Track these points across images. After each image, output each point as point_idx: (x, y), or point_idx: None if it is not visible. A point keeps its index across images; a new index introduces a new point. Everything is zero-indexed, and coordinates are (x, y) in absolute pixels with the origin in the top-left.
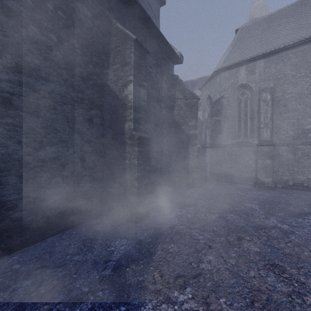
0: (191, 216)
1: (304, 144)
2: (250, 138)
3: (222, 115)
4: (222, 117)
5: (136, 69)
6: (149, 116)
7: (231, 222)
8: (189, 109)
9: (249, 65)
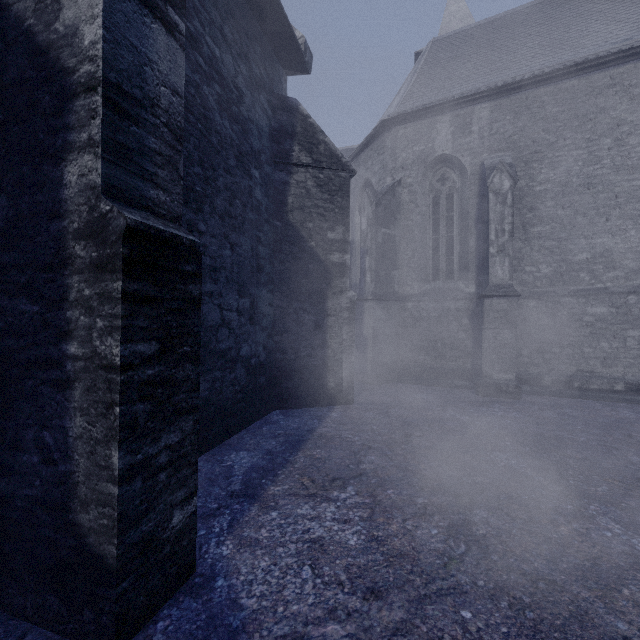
0: (360, 545)
1: (573, 295)
2: (461, 280)
3: (398, 226)
4: (399, 231)
5: None
6: (211, 196)
7: (500, 556)
8: (328, 196)
9: (457, 113)
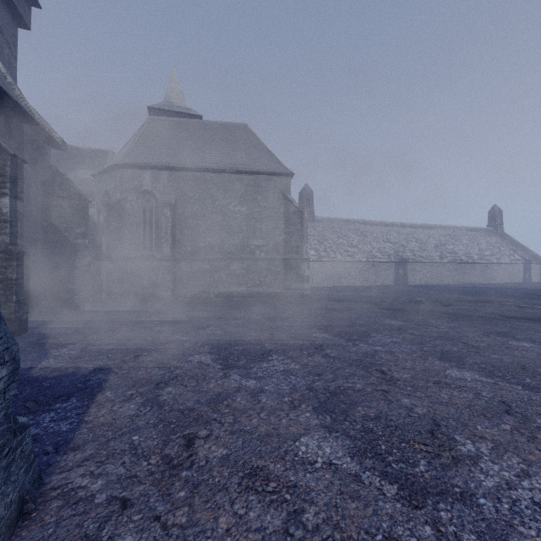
0: (79, 326)
1: (198, 260)
2: (156, 251)
3: (124, 222)
4: (124, 224)
5: (13, 183)
6: None
7: (117, 323)
8: (76, 212)
9: (154, 172)
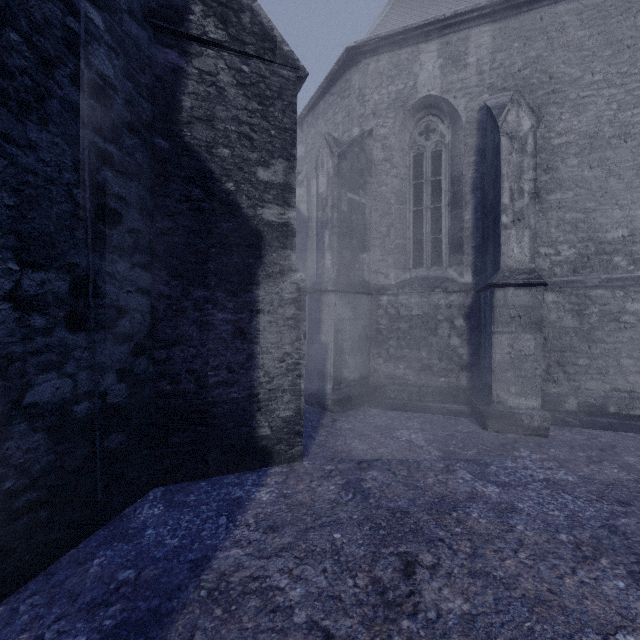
0: None
1: (607, 286)
2: (452, 266)
3: (369, 193)
4: (370, 199)
5: None
6: None
7: None
8: (257, 106)
9: (448, 39)
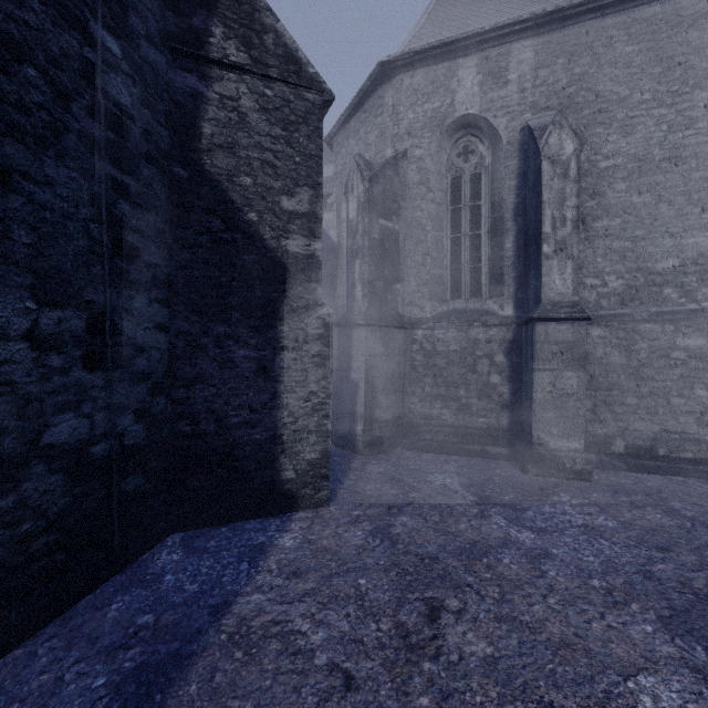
0: None
1: (656, 320)
2: (492, 298)
3: (403, 219)
4: (405, 226)
5: None
6: None
7: None
8: (281, 132)
9: (487, 54)
